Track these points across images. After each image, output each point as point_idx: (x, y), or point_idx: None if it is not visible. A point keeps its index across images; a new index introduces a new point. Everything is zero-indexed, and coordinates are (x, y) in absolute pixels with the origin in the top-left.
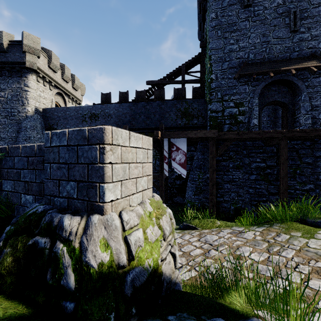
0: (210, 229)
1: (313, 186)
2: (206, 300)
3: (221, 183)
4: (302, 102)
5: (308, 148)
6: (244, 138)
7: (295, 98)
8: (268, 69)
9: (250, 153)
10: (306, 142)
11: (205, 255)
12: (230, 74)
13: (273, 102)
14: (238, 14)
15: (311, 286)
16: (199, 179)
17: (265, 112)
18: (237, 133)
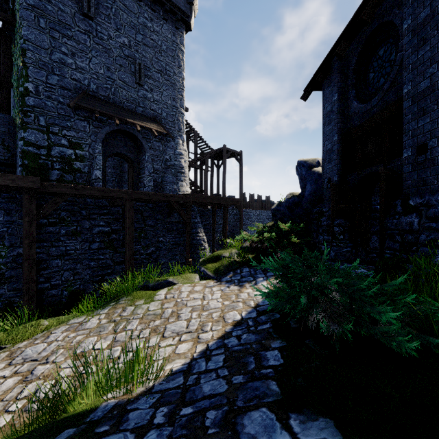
0: (31, 338)
1: (155, 248)
2: (42, 429)
3: (47, 260)
4: (146, 162)
5: (151, 210)
6: (84, 194)
7: (140, 156)
8: (114, 114)
9: (92, 214)
10: (149, 204)
11: (26, 380)
12: (62, 97)
13: (119, 153)
14: (75, 17)
15: (150, 345)
16: (0, 259)
17: (110, 161)
18: (74, 186)
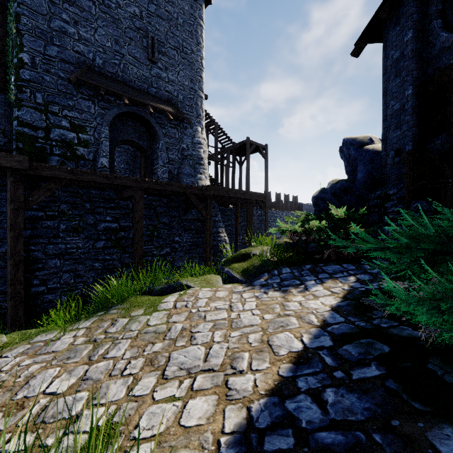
0: None
1: (169, 249)
2: None
3: (43, 259)
4: (160, 151)
5: (166, 206)
6: (83, 180)
7: (153, 145)
8: (122, 93)
9: (97, 207)
10: (163, 199)
11: None
12: (62, 72)
13: (129, 141)
14: None
15: (137, 394)
16: None
17: (122, 156)
18: (71, 170)
